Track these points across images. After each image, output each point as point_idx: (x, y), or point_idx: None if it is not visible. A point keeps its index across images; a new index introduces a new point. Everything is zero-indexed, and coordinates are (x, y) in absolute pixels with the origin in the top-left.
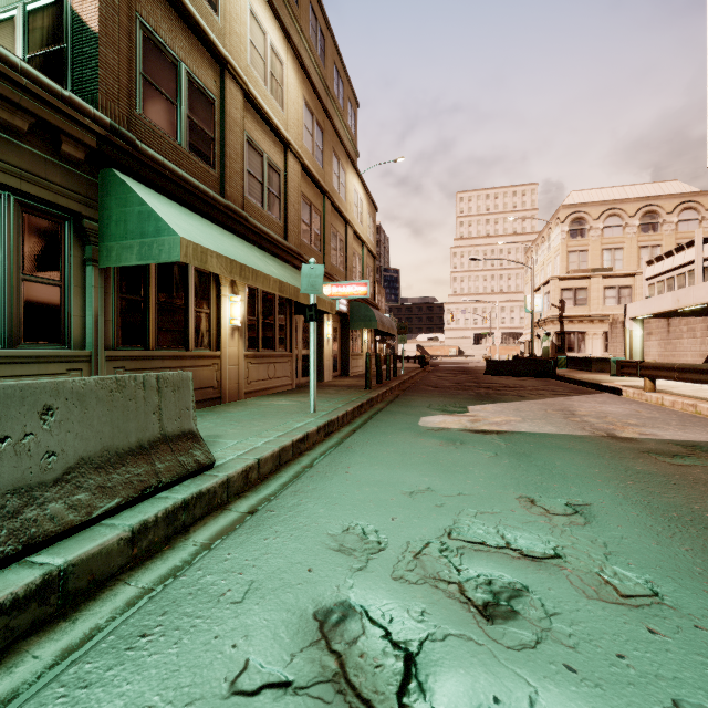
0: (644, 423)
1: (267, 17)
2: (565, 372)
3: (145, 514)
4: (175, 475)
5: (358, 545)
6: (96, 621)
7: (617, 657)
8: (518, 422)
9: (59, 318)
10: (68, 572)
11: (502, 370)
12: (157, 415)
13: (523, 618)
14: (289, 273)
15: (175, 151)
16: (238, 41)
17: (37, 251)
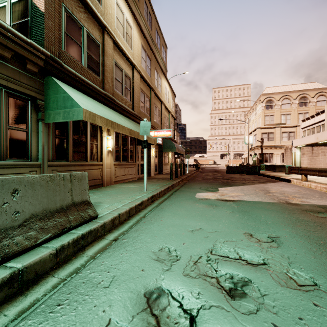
0: (302, 196)
1: (124, 6)
2: (264, 172)
3: (63, 241)
4: (78, 222)
5: (166, 257)
6: (37, 296)
7: (299, 319)
8: (242, 195)
9: (25, 146)
10: (23, 271)
11: (234, 171)
12: (70, 193)
13: (249, 297)
14: (134, 126)
15: (81, 68)
16: (110, 17)
17: (15, 115)
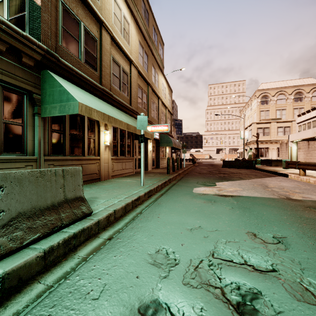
0: (303, 191)
1: (121, 2)
2: (259, 166)
3: (52, 242)
4: (71, 219)
5: (164, 261)
6: (17, 307)
7: None
8: (241, 190)
9: (21, 141)
10: (4, 278)
11: (230, 165)
12: (62, 189)
13: (262, 315)
14: (131, 120)
15: (78, 63)
16: (108, 13)
17: (10, 109)
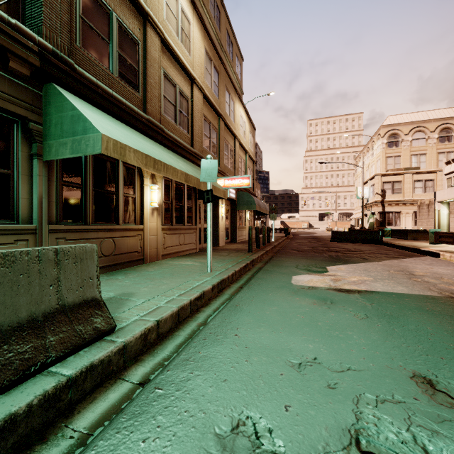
0: None
1: None
2: (388, 239)
3: (17, 404)
4: (69, 346)
5: None
6: None
7: None
8: (371, 281)
9: (8, 199)
10: None
11: (343, 238)
12: (55, 287)
13: None
14: (193, 169)
15: (108, 76)
16: (157, 2)
17: None
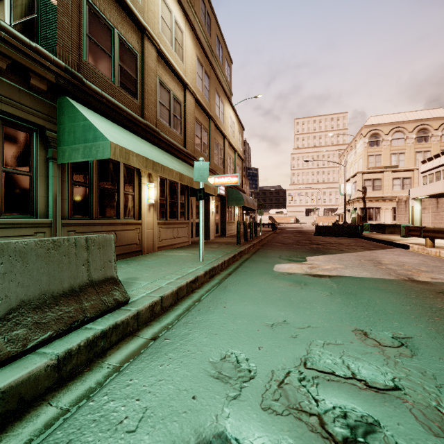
0: (432, 270)
1: (172, 1)
2: (368, 233)
3: (70, 344)
4: (98, 310)
5: (233, 373)
6: (16, 443)
7: None
8: (342, 268)
9: (29, 197)
10: None
11: (326, 232)
12: (86, 266)
13: None
14: (186, 169)
15: (110, 87)
16: (153, 16)
17: (13, 152)
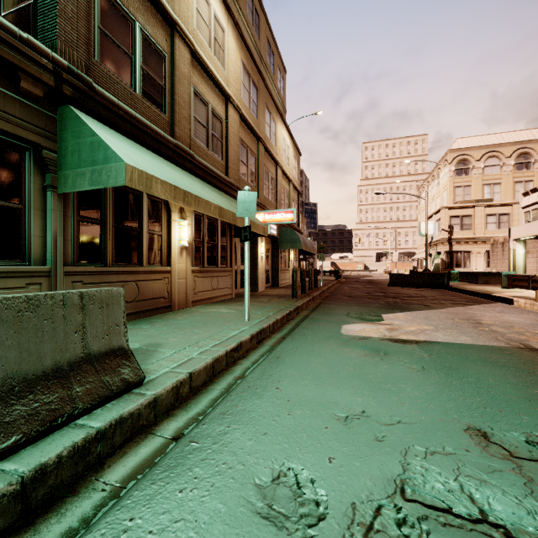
0: None
1: None
2: (456, 284)
3: (46, 455)
4: (96, 398)
5: (292, 508)
6: None
7: None
8: (432, 331)
9: (19, 237)
10: None
11: (403, 282)
12: (80, 334)
13: None
14: (228, 202)
15: (130, 96)
16: (186, 8)
17: None
